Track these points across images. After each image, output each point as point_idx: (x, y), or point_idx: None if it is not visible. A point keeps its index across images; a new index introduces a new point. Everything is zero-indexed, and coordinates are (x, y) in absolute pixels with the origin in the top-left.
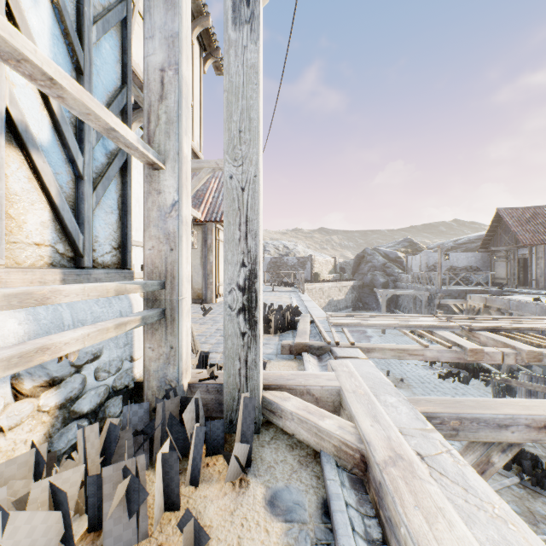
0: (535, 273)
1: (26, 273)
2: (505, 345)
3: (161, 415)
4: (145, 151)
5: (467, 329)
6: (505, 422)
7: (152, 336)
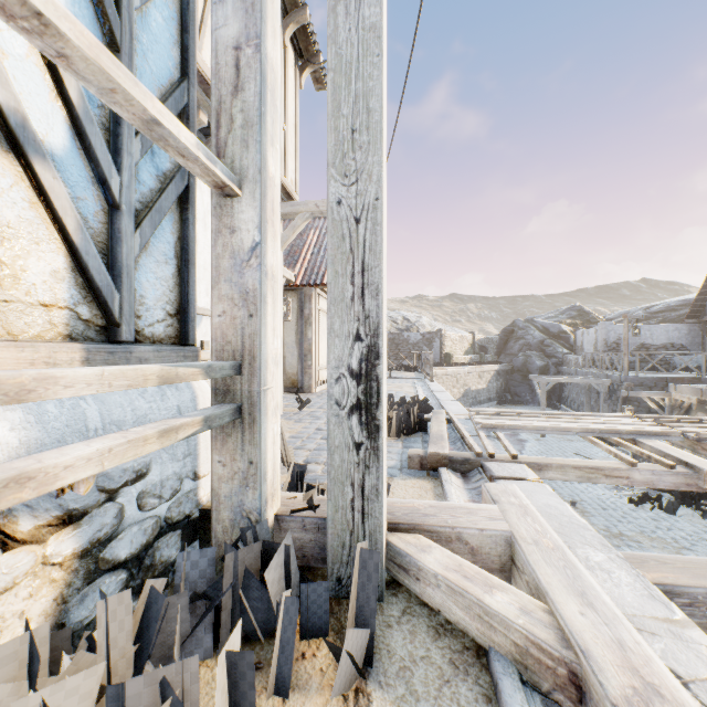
0: None
1: (23, 349)
2: None
3: (232, 571)
4: (209, 164)
5: (692, 438)
6: None
7: (222, 445)
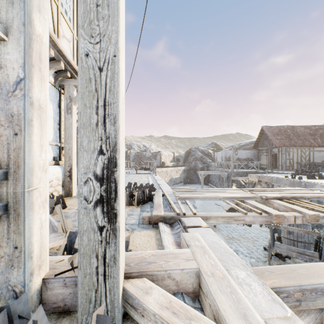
0: (281, 162)
1: None
2: (293, 209)
3: None
4: None
5: (264, 198)
6: None
7: None
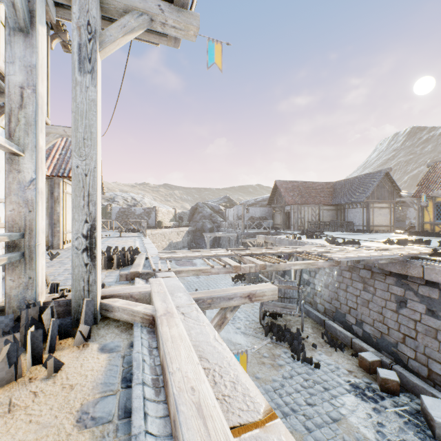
0: (293, 221)
1: None
2: (253, 262)
3: (25, 318)
4: (10, 147)
5: (239, 256)
6: (232, 297)
7: (13, 271)
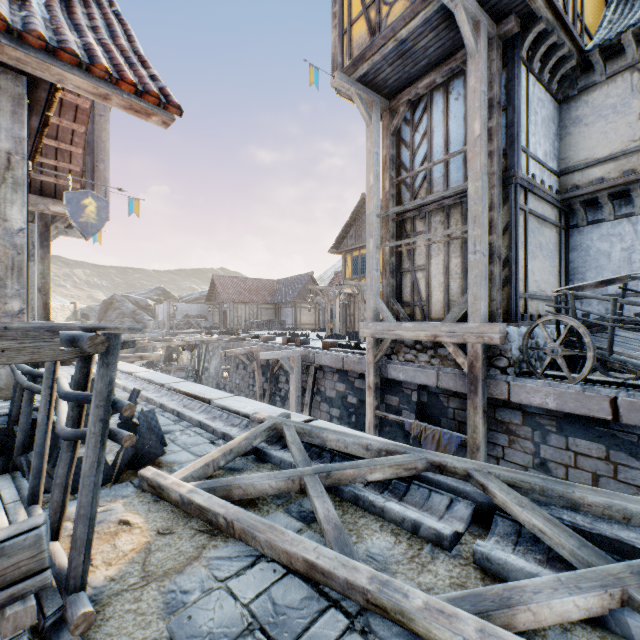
0: (230, 320)
1: None
2: None
3: None
4: None
5: None
6: None
7: None
